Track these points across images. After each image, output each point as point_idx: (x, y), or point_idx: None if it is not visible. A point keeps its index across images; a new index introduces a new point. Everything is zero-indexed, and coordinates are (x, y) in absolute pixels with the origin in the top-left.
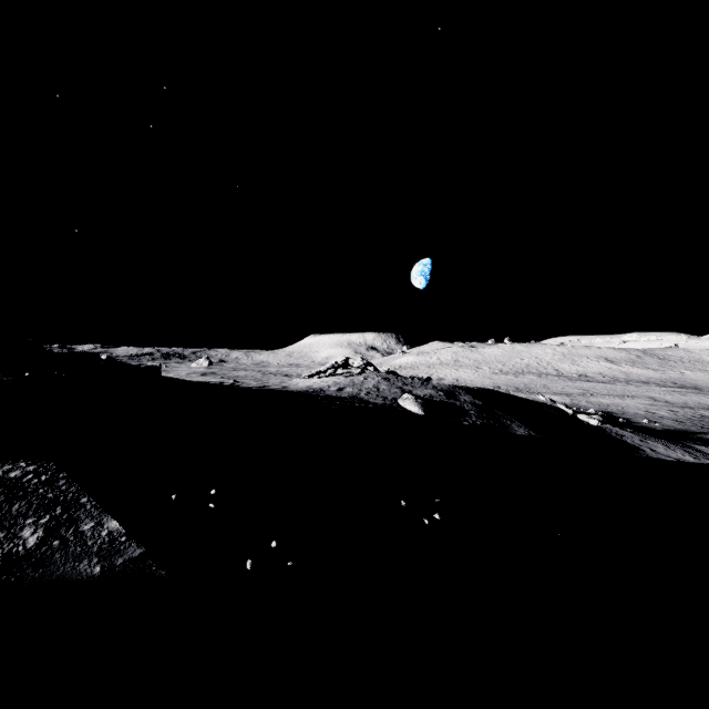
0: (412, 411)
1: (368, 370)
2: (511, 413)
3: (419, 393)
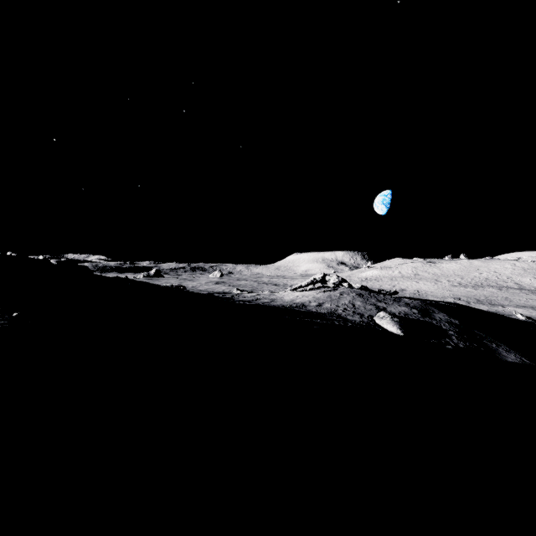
0: (390, 331)
1: (342, 285)
2: (492, 334)
3: (393, 311)
